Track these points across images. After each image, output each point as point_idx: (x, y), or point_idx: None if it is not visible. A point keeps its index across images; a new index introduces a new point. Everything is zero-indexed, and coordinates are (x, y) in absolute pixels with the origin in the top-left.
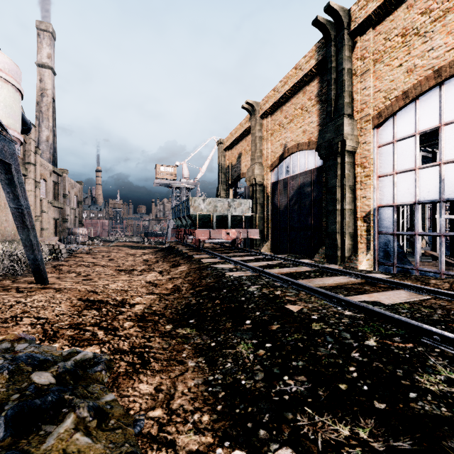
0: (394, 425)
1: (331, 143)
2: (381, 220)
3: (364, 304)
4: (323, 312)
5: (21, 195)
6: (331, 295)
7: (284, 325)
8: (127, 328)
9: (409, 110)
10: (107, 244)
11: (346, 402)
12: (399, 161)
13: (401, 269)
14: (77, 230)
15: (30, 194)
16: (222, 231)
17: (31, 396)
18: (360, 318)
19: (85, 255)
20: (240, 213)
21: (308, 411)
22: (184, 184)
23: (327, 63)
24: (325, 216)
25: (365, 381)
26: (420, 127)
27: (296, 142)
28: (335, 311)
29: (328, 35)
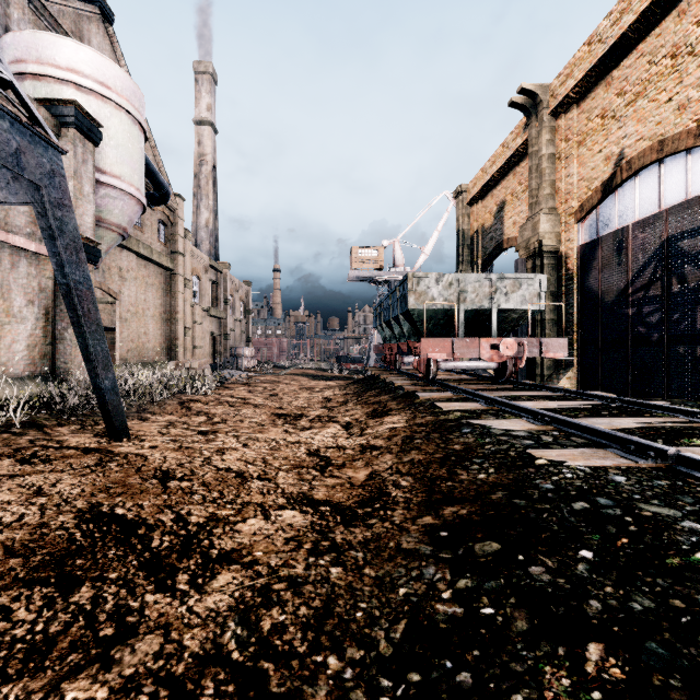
0: None
1: None
2: None
3: None
4: None
5: (64, 253)
6: None
7: None
8: None
9: None
10: (279, 371)
11: None
12: None
13: None
14: (242, 351)
15: (177, 297)
16: (480, 342)
17: None
18: None
19: (240, 387)
20: (517, 304)
21: None
22: (395, 275)
23: None
24: None
25: None
26: None
27: (653, 139)
28: None
29: None
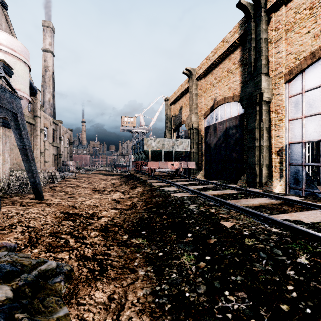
0: None
1: (251, 95)
2: (292, 154)
3: (288, 223)
4: (252, 228)
5: (24, 136)
6: (258, 214)
7: (220, 239)
8: (93, 237)
9: (316, 67)
10: (88, 172)
11: None
12: (307, 107)
13: (309, 193)
14: (68, 162)
15: (37, 138)
16: (168, 163)
17: None
18: (287, 235)
19: (72, 179)
20: (181, 149)
21: None
22: (141, 129)
23: (248, 35)
24: (246, 151)
25: (307, 304)
26: None
27: (223, 96)
28: (263, 228)
29: (249, 13)
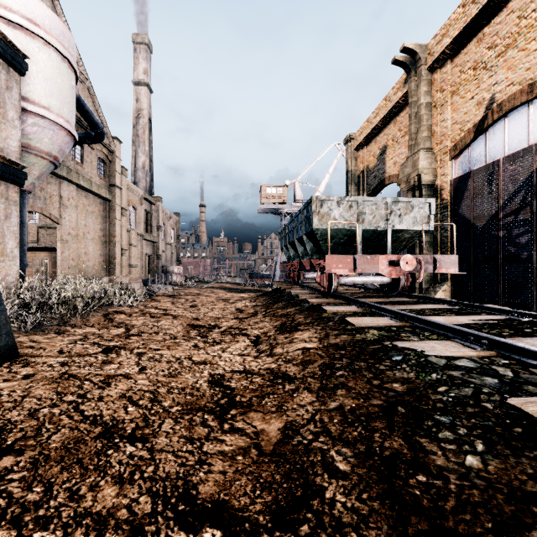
0: None
1: None
2: None
3: None
4: None
5: None
6: None
7: None
8: None
9: None
10: (202, 285)
11: None
12: None
13: None
14: (171, 269)
15: (115, 223)
16: (379, 259)
17: None
18: None
19: (165, 299)
20: (409, 225)
21: None
22: (295, 208)
23: None
24: None
25: None
26: None
27: (523, 83)
28: None
29: None
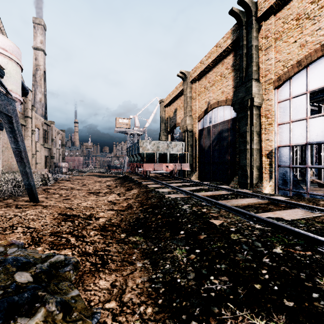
0: (302, 321)
1: (243, 100)
2: (281, 156)
3: (270, 220)
4: (239, 225)
5: (19, 139)
6: (245, 212)
7: (209, 235)
8: (92, 235)
9: (302, 74)
10: (81, 174)
11: (261, 300)
12: (294, 113)
13: (296, 193)
14: (61, 164)
15: (28, 139)
16: (163, 165)
17: (12, 293)
18: (268, 230)
19: (66, 182)
20: (175, 151)
21: (230, 306)
22: (135, 131)
23: (239, 42)
24: (238, 153)
25: (275, 282)
26: (310, 87)
27: (216, 100)
28: (248, 225)
29: (241, 21)
